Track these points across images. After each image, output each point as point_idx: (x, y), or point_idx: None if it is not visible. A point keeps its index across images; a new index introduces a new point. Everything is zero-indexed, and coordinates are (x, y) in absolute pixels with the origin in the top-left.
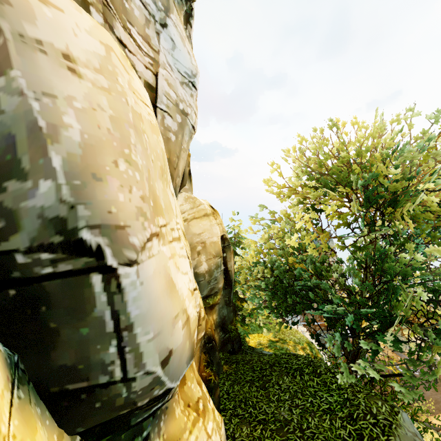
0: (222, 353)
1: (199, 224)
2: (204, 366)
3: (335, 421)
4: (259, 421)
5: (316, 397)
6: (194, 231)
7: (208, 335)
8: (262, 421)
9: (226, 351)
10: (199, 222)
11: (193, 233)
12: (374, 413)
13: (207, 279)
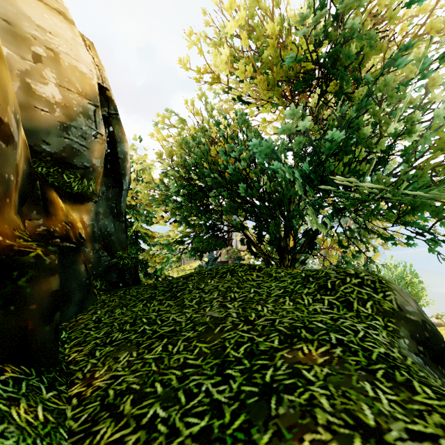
0: (100, 282)
1: (42, 14)
2: (19, 238)
3: (301, 298)
4: (160, 336)
5: (262, 287)
6: (27, 11)
7: (61, 231)
8: (166, 334)
9: (109, 282)
10: (43, 9)
11: (22, 12)
12: (352, 275)
13: (58, 116)
